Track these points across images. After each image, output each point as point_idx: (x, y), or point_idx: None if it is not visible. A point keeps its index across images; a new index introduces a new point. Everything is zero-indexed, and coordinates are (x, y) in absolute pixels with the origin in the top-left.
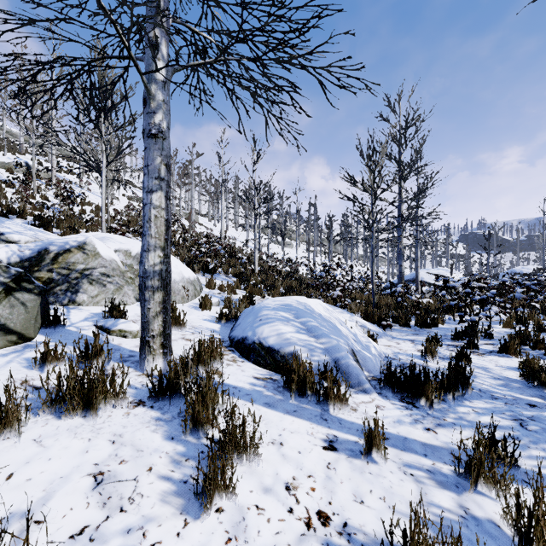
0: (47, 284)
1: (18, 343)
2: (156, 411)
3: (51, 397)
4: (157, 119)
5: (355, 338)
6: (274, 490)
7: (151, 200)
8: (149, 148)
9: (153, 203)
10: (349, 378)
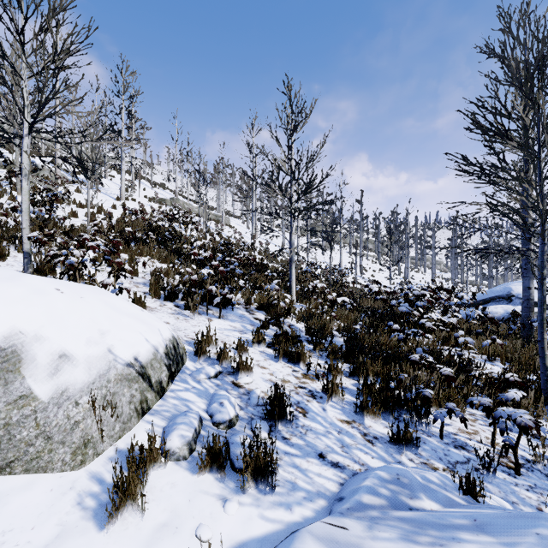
0: None
1: None
2: None
3: None
4: None
5: None
6: None
7: None
8: None
9: None
10: None
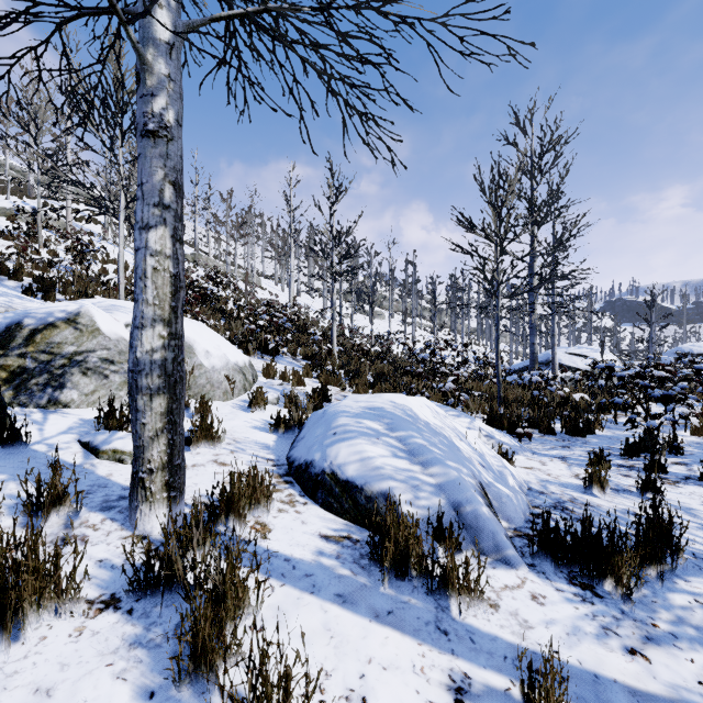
0: (16, 376)
1: None
2: (136, 622)
3: None
4: (157, 105)
5: (482, 460)
6: None
7: (147, 241)
8: (144, 154)
9: (149, 247)
10: (479, 537)
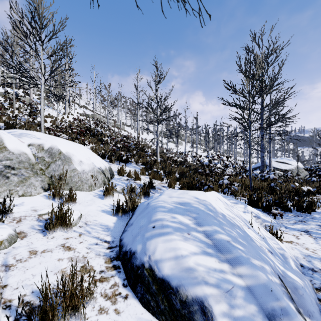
0: None
1: None
2: None
3: None
4: None
5: (268, 246)
6: None
7: None
8: None
9: None
10: None
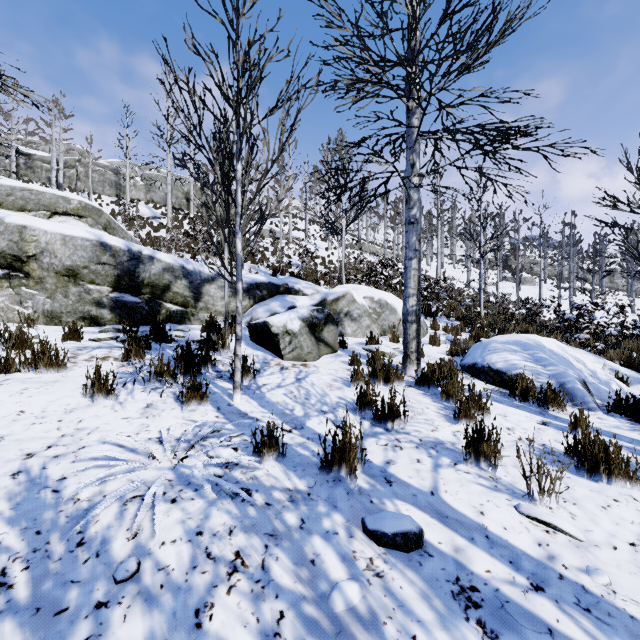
0: None
1: (332, 353)
2: (421, 391)
3: (369, 374)
4: (414, 211)
5: (591, 374)
6: (499, 427)
7: (410, 264)
8: (409, 231)
9: (411, 266)
10: (574, 398)
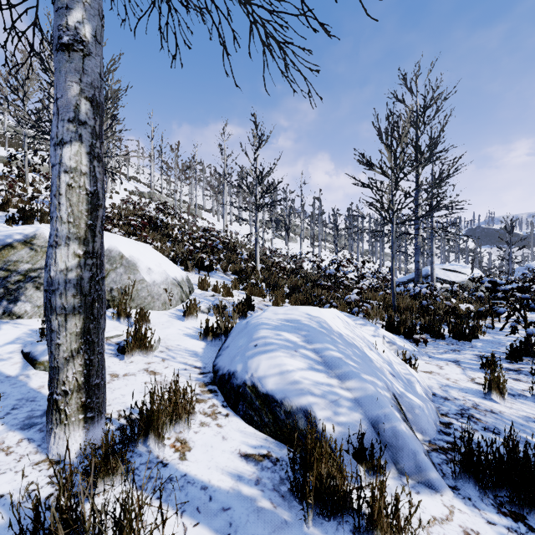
0: None
1: None
2: None
3: None
4: (72, 18)
5: (391, 369)
6: None
7: (61, 157)
8: (59, 68)
9: (63, 163)
10: (399, 456)
